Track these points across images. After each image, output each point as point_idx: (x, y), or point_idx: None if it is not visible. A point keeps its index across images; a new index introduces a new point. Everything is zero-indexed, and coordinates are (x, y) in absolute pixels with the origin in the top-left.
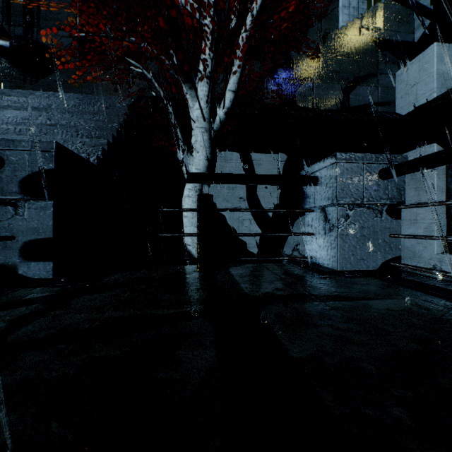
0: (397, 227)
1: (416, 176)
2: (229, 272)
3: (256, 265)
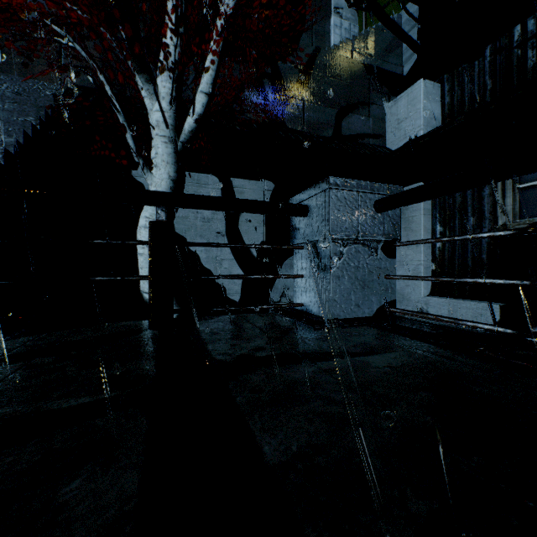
0: (393, 267)
1: (405, 215)
2: (196, 329)
3: (234, 317)
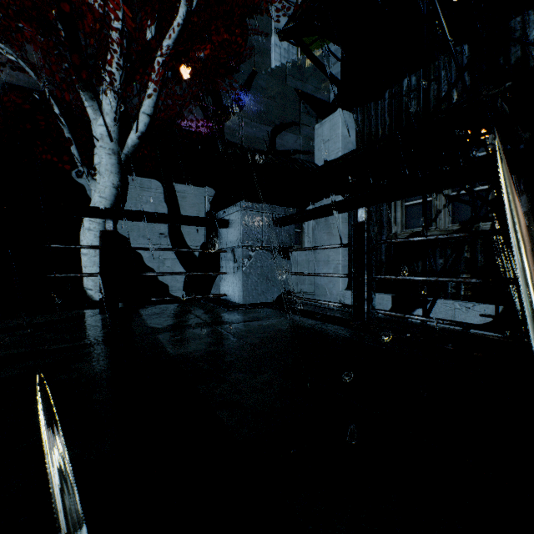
0: (289, 266)
1: (328, 222)
2: (138, 313)
3: (170, 305)
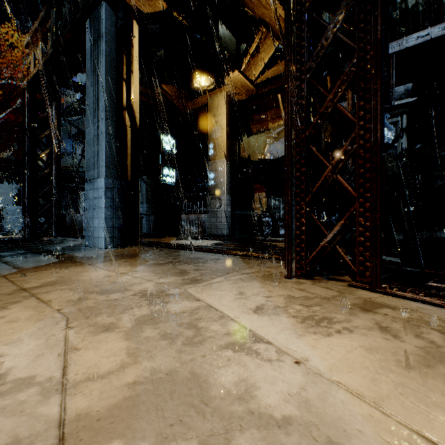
0: None
1: None
2: None
3: None
